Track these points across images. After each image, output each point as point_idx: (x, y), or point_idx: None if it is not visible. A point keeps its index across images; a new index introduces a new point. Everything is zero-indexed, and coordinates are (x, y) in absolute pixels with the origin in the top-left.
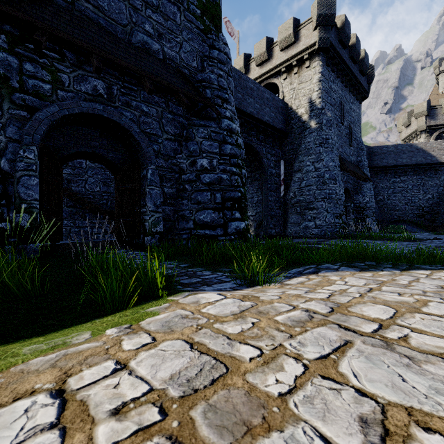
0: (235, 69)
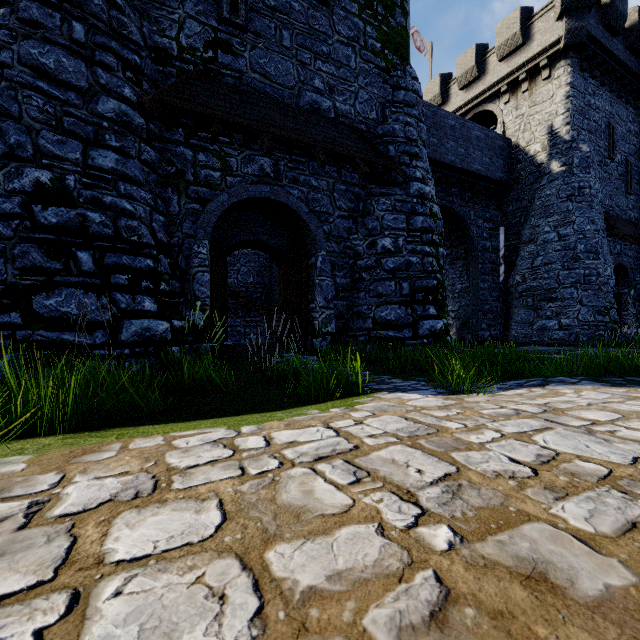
0: (427, 103)
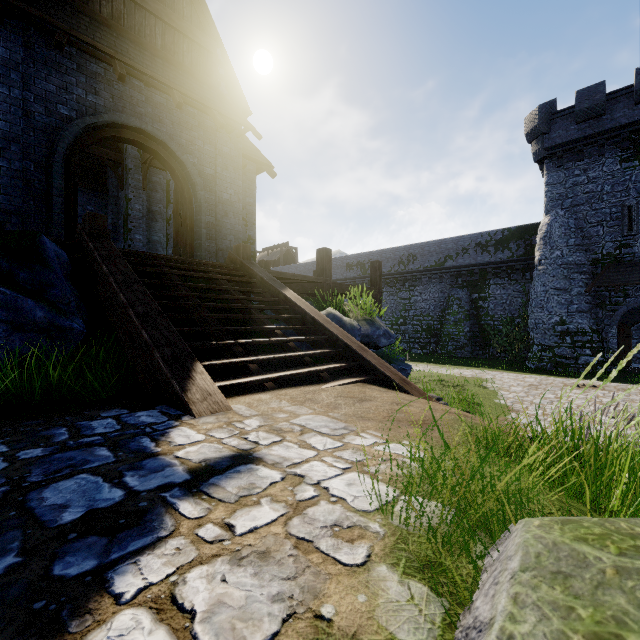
0: None
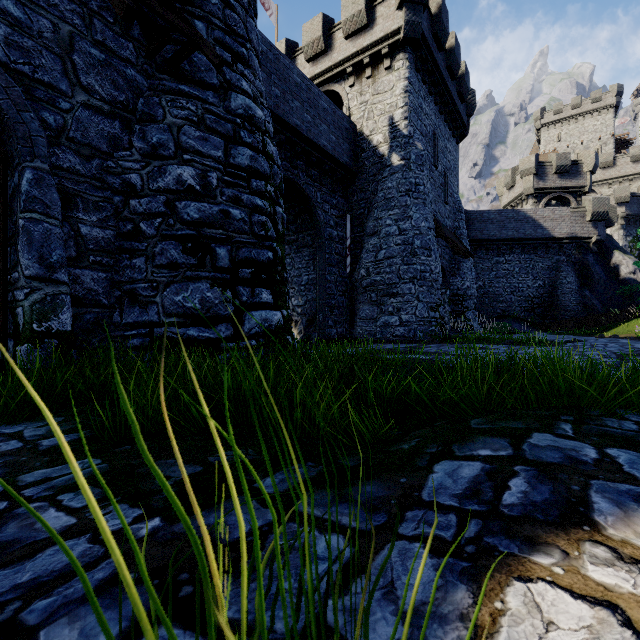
0: (268, 40)
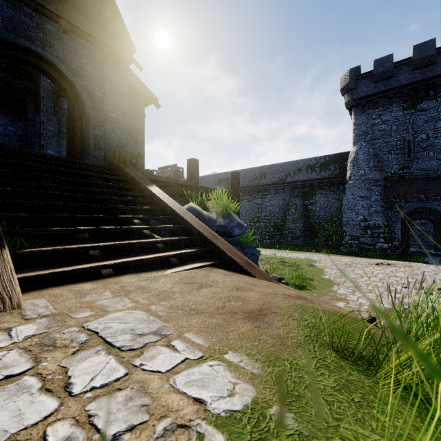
0: None
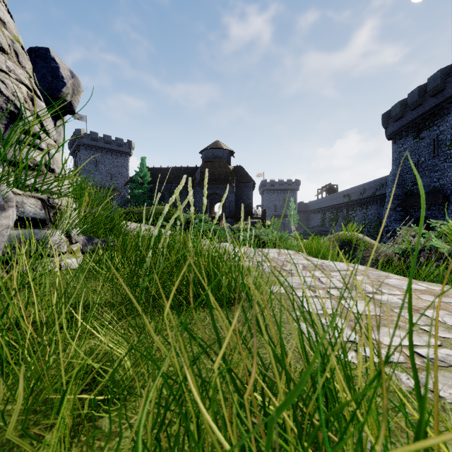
0: None
